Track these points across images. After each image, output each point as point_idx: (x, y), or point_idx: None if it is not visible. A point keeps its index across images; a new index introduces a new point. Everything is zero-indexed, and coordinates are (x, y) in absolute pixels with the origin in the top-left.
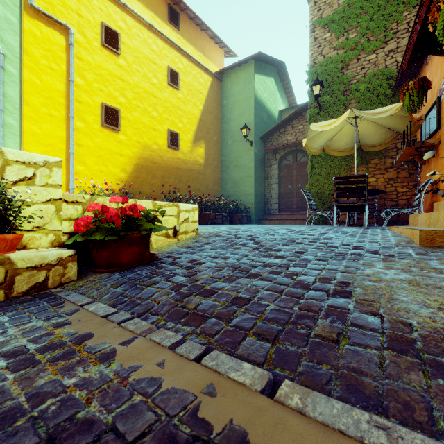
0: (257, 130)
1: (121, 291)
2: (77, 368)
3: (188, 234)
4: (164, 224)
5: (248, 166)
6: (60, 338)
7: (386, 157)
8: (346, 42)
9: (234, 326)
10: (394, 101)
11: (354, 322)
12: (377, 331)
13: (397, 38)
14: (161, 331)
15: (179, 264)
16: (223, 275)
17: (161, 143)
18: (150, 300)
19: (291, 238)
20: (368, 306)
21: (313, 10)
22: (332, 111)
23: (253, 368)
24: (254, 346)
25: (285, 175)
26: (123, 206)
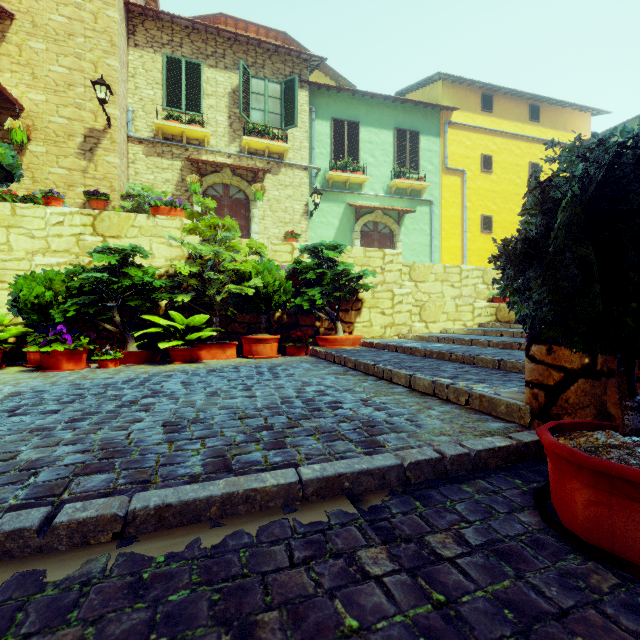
0: None
1: None
2: None
3: None
4: None
5: None
6: None
7: None
8: None
9: None
10: None
11: None
12: None
13: None
14: None
15: None
16: None
17: None
18: None
19: None
20: None
21: None
22: None
23: None
24: None
25: None
26: None
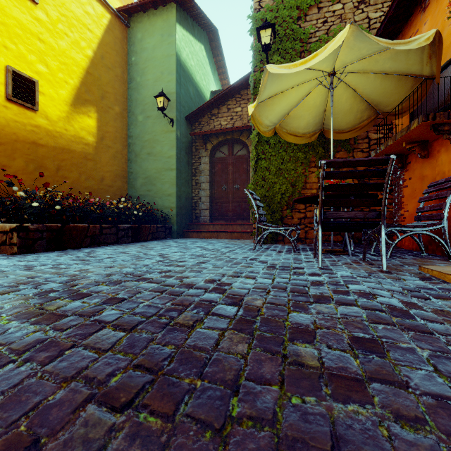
0: (180, 104)
1: None
2: None
3: None
4: None
5: (167, 155)
6: None
7: (355, 150)
8: None
9: None
10: None
11: None
12: None
13: None
14: None
15: None
16: None
17: None
18: None
19: None
20: None
21: None
22: None
23: None
24: None
25: (218, 171)
26: None
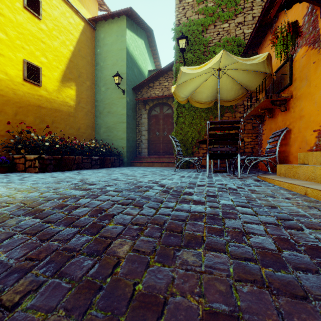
0: (129, 80)
1: None
2: None
3: None
4: None
5: (120, 113)
6: None
7: (236, 112)
8: (206, 9)
9: None
10: None
11: None
12: None
13: (244, 13)
14: None
15: None
16: None
17: (12, 74)
18: None
19: (171, 216)
20: None
21: None
22: None
23: None
24: None
25: (153, 123)
26: None
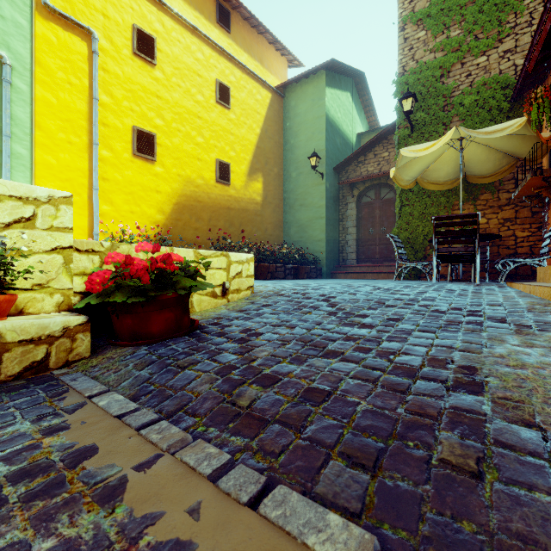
0: (329, 158)
1: (147, 374)
2: (61, 515)
3: (241, 292)
4: (209, 280)
5: (317, 205)
6: (48, 454)
7: (500, 191)
8: (447, 42)
9: (309, 439)
10: (511, 117)
11: (500, 438)
12: (541, 457)
13: (516, 34)
14: (199, 445)
15: (228, 335)
16: (289, 352)
17: (207, 177)
18: (186, 391)
19: (378, 298)
20: (514, 410)
21: (402, 2)
22: (428, 132)
23: (345, 526)
24: (343, 478)
25: (365, 216)
26: (155, 256)
